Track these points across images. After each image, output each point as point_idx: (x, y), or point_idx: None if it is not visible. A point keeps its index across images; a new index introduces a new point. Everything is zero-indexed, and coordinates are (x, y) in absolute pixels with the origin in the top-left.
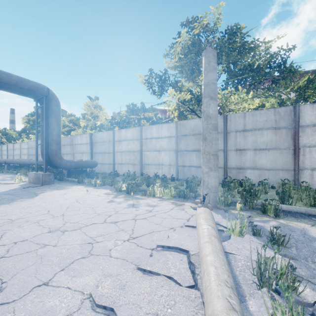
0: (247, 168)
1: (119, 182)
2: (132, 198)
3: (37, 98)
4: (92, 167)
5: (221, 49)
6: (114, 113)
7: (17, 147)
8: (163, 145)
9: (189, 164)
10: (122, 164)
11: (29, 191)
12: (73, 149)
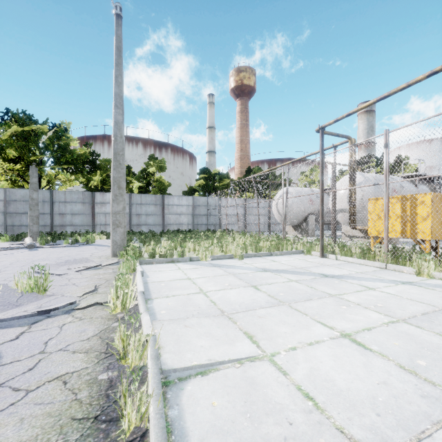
0: (67, 225)
1: None
2: None
3: None
4: None
5: (48, 147)
6: None
7: None
8: None
9: (20, 224)
10: None
11: None
12: None
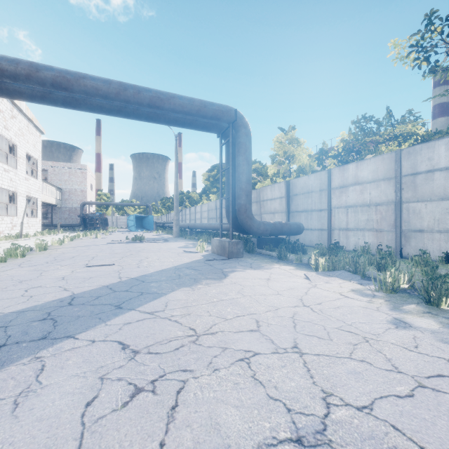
0: None
1: (389, 268)
2: None
3: (221, 132)
4: (295, 234)
5: None
6: (323, 144)
7: (198, 210)
8: None
9: None
10: (347, 230)
11: (214, 266)
12: (260, 208)
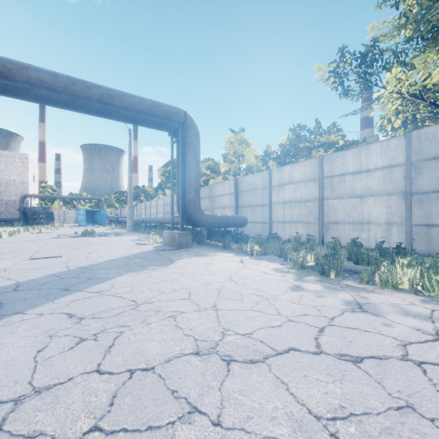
0: None
1: (300, 250)
2: (340, 285)
3: (173, 131)
4: (240, 226)
5: None
6: (267, 147)
7: (153, 204)
8: (370, 185)
9: None
10: (284, 223)
11: (163, 255)
12: (212, 203)
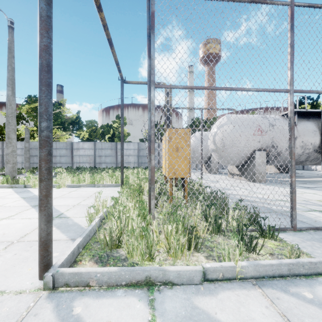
0: (58, 163)
1: None
2: None
3: None
4: None
5: None
6: None
7: None
8: (18, 152)
9: (33, 162)
10: None
11: None
12: None
